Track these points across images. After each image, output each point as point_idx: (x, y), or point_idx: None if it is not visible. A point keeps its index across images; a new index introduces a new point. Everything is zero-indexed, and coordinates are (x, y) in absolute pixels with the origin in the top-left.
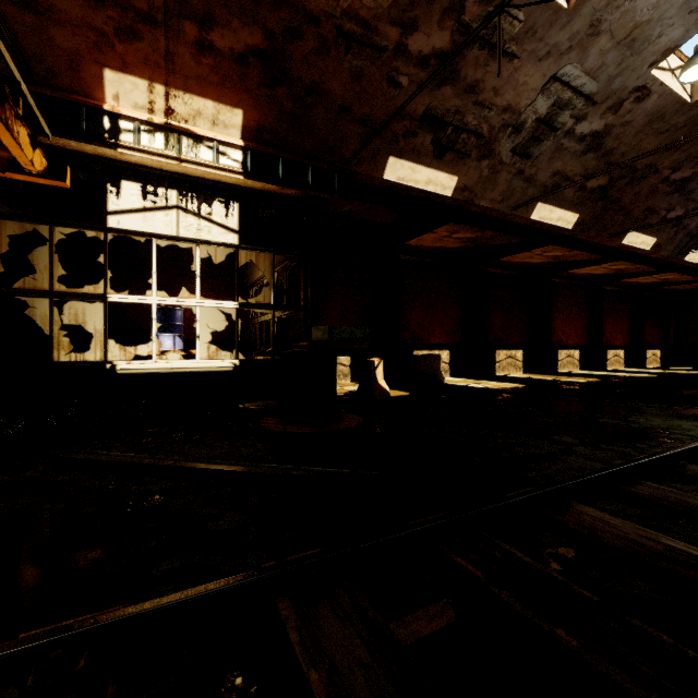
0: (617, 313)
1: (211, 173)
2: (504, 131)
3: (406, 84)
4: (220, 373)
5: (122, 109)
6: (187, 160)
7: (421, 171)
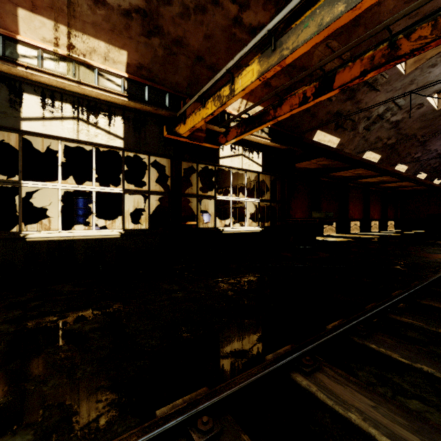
0: (375, 202)
1: (258, 140)
2: (363, 119)
3: (334, 100)
4: (256, 233)
5: (231, 111)
6: (253, 134)
7: (327, 136)
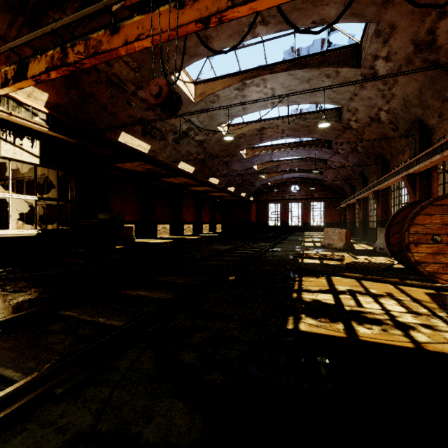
0: (207, 208)
1: (27, 124)
2: (170, 132)
3: (134, 105)
4: (28, 237)
5: None
6: (15, 115)
7: (136, 140)
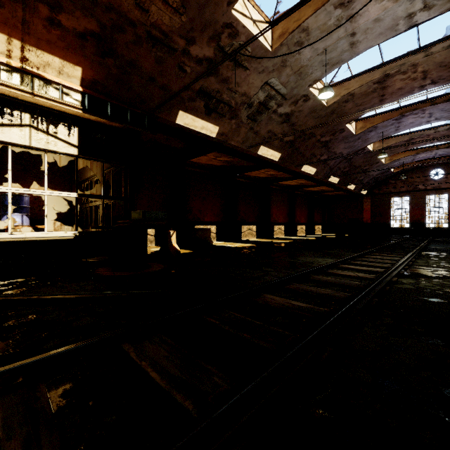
0: (302, 206)
1: (57, 106)
2: (243, 106)
3: (189, 71)
4: (64, 240)
5: None
6: (39, 95)
7: (198, 121)
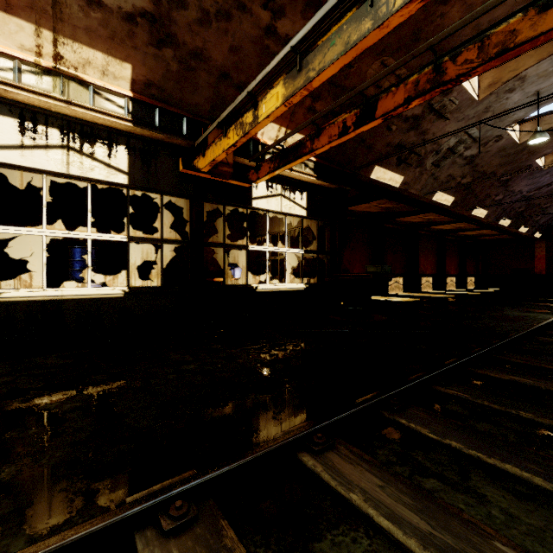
0: (452, 253)
1: (301, 176)
2: (431, 153)
3: (394, 129)
4: (299, 291)
5: (266, 141)
6: (294, 170)
7: (388, 174)
